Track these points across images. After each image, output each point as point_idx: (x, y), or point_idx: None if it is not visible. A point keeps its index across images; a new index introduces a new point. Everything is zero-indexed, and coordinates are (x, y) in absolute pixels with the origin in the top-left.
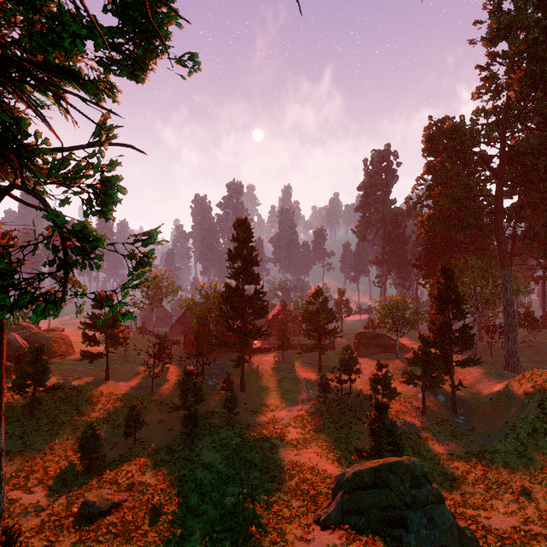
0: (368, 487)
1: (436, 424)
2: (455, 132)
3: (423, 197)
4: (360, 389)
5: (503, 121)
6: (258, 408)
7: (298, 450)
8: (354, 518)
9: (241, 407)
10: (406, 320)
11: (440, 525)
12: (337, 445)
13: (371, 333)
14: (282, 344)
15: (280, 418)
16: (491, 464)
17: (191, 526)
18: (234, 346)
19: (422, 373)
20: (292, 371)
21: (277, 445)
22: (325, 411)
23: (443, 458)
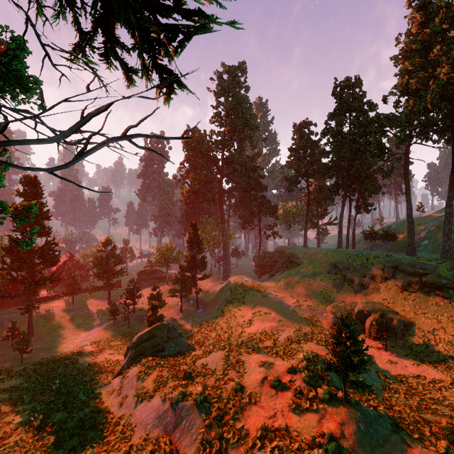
0: (146, 341)
1: (187, 316)
2: (200, 141)
3: (183, 177)
4: (141, 308)
5: (223, 142)
6: (51, 344)
7: (95, 356)
8: (138, 359)
9: (31, 348)
10: (173, 257)
11: (179, 344)
12: (125, 345)
13: (150, 270)
14: (72, 289)
15: (75, 344)
16: (210, 324)
17: (10, 419)
18: (20, 295)
19: (181, 288)
20: (83, 309)
21: (76, 359)
22: (115, 328)
23: (189, 330)
